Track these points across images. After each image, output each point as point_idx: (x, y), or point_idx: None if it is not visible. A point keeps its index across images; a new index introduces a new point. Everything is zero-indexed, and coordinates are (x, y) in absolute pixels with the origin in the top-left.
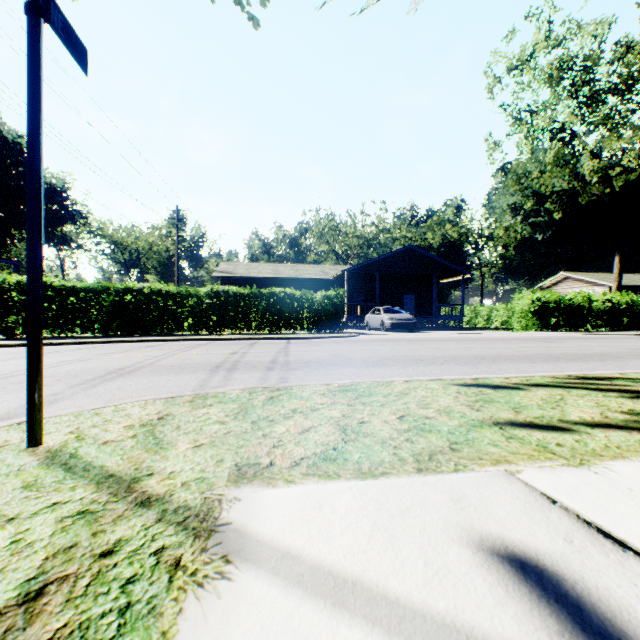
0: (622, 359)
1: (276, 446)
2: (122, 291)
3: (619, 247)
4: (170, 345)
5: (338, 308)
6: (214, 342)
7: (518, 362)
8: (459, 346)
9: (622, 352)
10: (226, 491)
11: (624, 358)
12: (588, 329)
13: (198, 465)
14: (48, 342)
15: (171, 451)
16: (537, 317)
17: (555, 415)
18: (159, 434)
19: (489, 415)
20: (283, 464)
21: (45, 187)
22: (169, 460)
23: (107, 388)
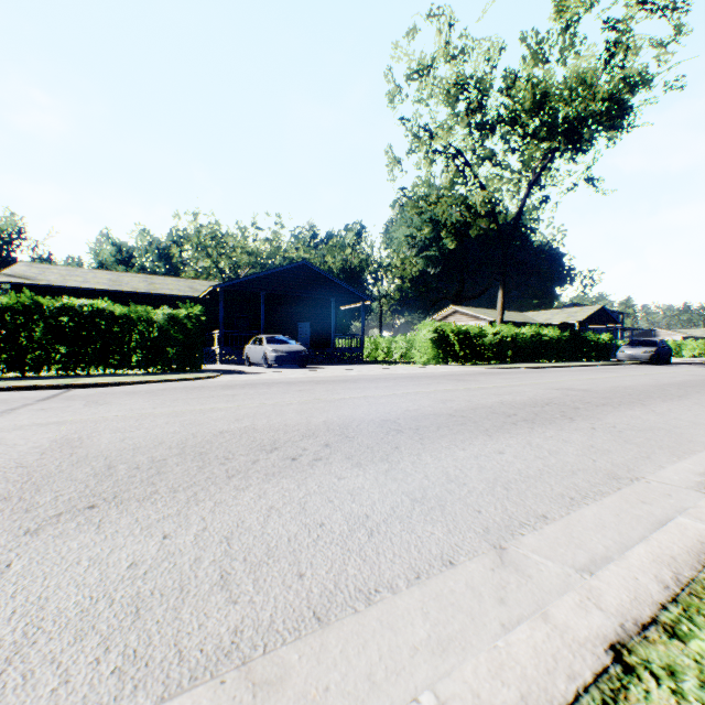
0: (586, 412)
1: None
2: None
3: (502, 282)
4: None
5: (192, 335)
6: None
7: (464, 436)
8: (358, 393)
9: (560, 396)
10: None
11: (584, 410)
12: (482, 362)
13: None
14: None
15: None
16: (439, 349)
17: None
18: None
19: None
20: None
21: None
22: None
23: None
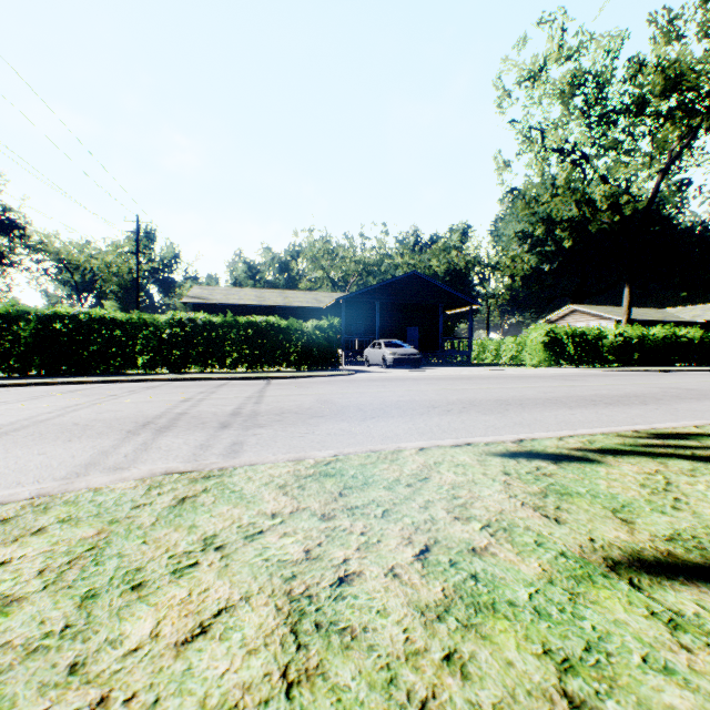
0: (664, 402)
1: None
2: (48, 317)
3: (629, 278)
4: (105, 389)
5: (332, 341)
6: (171, 383)
7: (552, 408)
8: (474, 386)
9: (656, 392)
10: None
11: (665, 400)
12: (601, 365)
13: None
14: None
15: None
16: (550, 352)
17: (697, 529)
18: None
19: (586, 536)
20: None
21: None
22: None
23: None
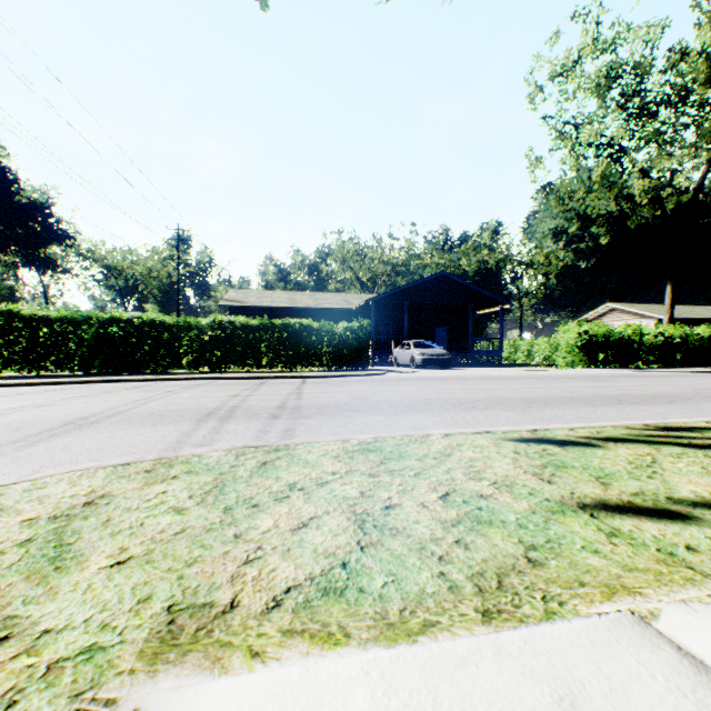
0: (692, 401)
1: (250, 560)
2: (107, 321)
3: (671, 275)
4: (161, 386)
5: (362, 342)
6: (215, 382)
7: (575, 406)
8: (502, 386)
9: (688, 393)
10: (125, 690)
11: (694, 400)
12: (639, 366)
13: (101, 612)
14: (10, 382)
15: (69, 576)
16: (584, 352)
17: (659, 489)
18: (69, 537)
19: (568, 491)
20: (253, 605)
21: (25, 202)
22: (55, 600)
23: (48, 447)
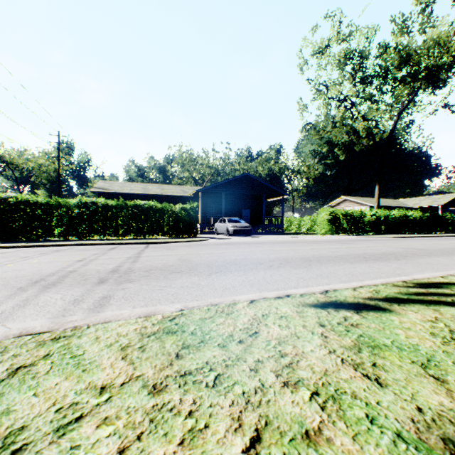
0: (409, 258)
1: None
2: None
3: (378, 180)
4: (23, 252)
5: (193, 218)
6: (75, 247)
7: (339, 263)
8: (286, 248)
9: (402, 251)
10: None
11: (409, 257)
12: (362, 233)
13: None
14: None
15: None
16: (332, 225)
17: None
18: None
19: (413, 405)
20: None
21: None
22: None
23: None
